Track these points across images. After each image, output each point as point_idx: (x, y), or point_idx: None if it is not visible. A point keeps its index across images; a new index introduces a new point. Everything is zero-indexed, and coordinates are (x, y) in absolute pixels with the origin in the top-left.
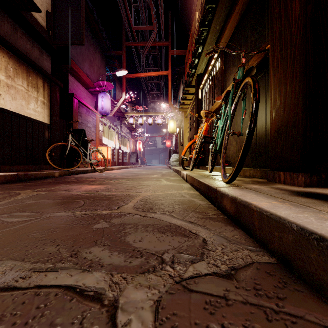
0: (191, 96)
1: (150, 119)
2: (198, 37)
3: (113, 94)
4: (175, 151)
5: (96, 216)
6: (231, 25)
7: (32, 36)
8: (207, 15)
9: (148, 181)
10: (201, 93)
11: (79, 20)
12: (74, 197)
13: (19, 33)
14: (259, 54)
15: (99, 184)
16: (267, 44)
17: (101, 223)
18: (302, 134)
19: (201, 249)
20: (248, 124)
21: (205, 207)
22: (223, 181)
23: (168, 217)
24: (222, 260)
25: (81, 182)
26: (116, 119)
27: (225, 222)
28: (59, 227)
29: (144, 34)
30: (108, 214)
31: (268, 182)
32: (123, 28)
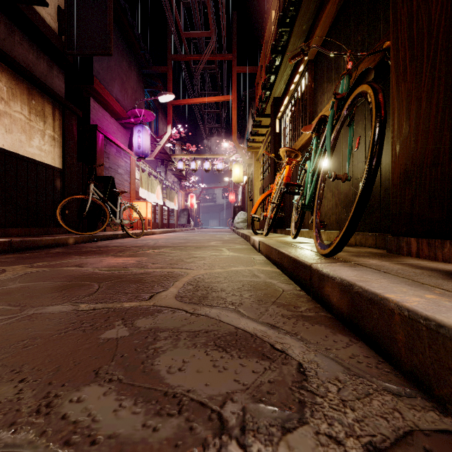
0: (265, 129)
1: (207, 163)
2: (275, 43)
3: (155, 128)
4: (242, 208)
5: (111, 312)
6: (326, 21)
7: (37, 43)
8: (289, 8)
9: (203, 251)
10: (279, 125)
11: (104, 20)
12: (85, 277)
13: (17, 37)
14: (371, 58)
15: (130, 255)
16: (384, 41)
17: (116, 328)
18: (451, 176)
19: (297, 392)
20: (368, 158)
21: (292, 296)
22: (318, 253)
23: (232, 314)
24: (344, 422)
25: (104, 253)
26: (159, 163)
27: (331, 325)
28: (40, 336)
29: (199, 43)
30: (132, 309)
31: (390, 254)
32: (168, 35)
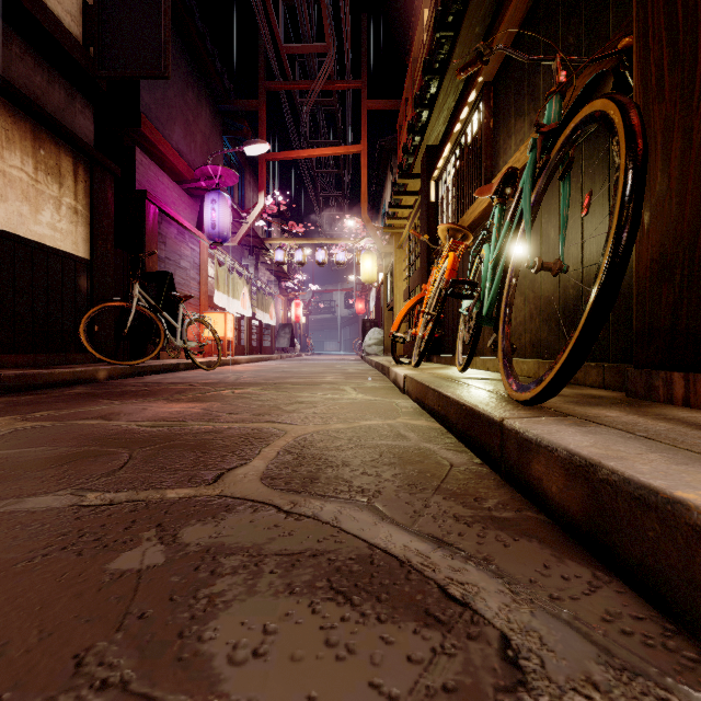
0: (413, 198)
1: (320, 253)
2: (430, 57)
3: (239, 196)
4: (375, 323)
5: (140, 510)
6: (514, 16)
7: (49, 59)
8: None
9: (314, 392)
10: (435, 190)
11: (157, 23)
12: (110, 439)
13: (15, 48)
14: (596, 69)
15: (194, 399)
16: (620, 39)
17: (143, 546)
18: None
19: None
20: (612, 227)
21: (469, 476)
22: (511, 398)
23: (363, 515)
24: None
25: (151, 395)
26: (245, 253)
27: (550, 539)
28: None
29: (308, 63)
30: (181, 503)
31: (633, 399)
32: (260, 50)
